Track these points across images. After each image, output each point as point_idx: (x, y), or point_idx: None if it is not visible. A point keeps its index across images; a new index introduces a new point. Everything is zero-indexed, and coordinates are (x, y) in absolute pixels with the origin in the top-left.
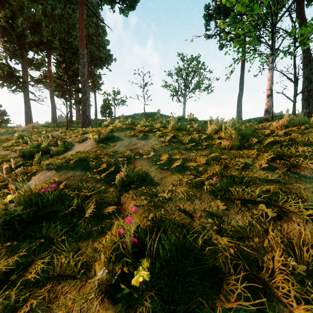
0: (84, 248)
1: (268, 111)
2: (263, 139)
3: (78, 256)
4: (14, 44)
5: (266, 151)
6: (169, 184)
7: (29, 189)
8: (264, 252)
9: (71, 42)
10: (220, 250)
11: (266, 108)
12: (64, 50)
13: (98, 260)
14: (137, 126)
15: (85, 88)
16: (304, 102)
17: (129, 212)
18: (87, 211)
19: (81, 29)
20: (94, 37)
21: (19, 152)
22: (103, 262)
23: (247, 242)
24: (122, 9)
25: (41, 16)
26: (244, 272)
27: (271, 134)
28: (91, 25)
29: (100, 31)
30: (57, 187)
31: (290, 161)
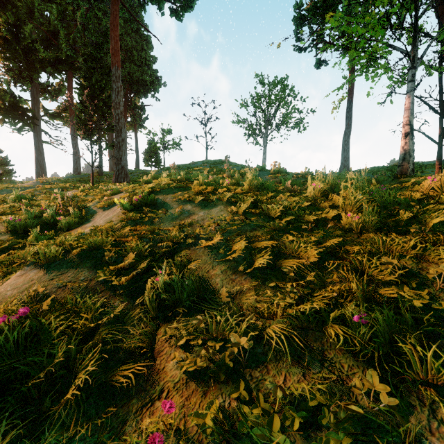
0: None
1: (405, 159)
2: (418, 213)
3: None
4: (20, 62)
5: (439, 242)
6: (250, 312)
7: None
8: None
9: (101, 59)
10: None
11: (402, 155)
12: (90, 70)
13: None
14: (194, 185)
15: (120, 125)
16: None
17: (166, 384)
18: (78, 376)
19: (115, 39)
20: (135, 52)
21: (8, 225)
22: None
23: None
24: (174, 10)
25: (57, 21)
26: None
27: (426, 202)
28: (130, 35)
29: (142, 42)
30: (39, 306)
31: None
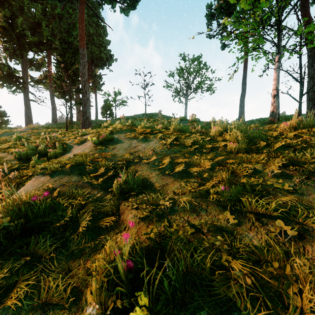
0: (74, 270)
1: (274, 112)
2: (272, 142)
3: (68, 278)
4: (14, 44)
5: (277, 156)
6: (171, 192)
7: (18, 198)
8: (288, 282)
9: (71, 42)
10: (233, 278)
11: (272, 109)
12: (64, 50)
13: (90, 285)
14: (138, 128)
15: (86, 89)
16: (309, 102)
17: (128, 225)
18: (81, 223)
19: (82, 29)
20: (95, 37)
21: (15, 155)
22: (94, 292)
23: (265, 268)
24: (123, 8)
25: (41, 16)
26: (266, 312)
27: (280, 137)
28: (92, 25)
29: (100, 30)
30: (51, 194)
31: (305, 168)
